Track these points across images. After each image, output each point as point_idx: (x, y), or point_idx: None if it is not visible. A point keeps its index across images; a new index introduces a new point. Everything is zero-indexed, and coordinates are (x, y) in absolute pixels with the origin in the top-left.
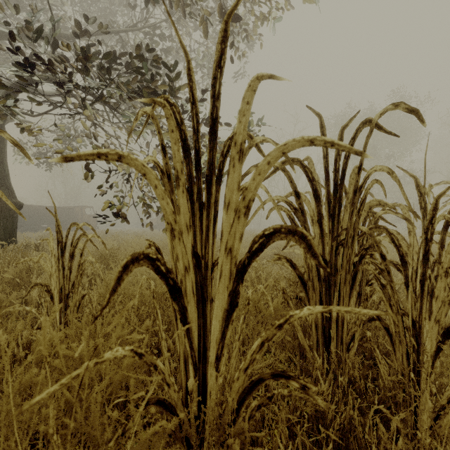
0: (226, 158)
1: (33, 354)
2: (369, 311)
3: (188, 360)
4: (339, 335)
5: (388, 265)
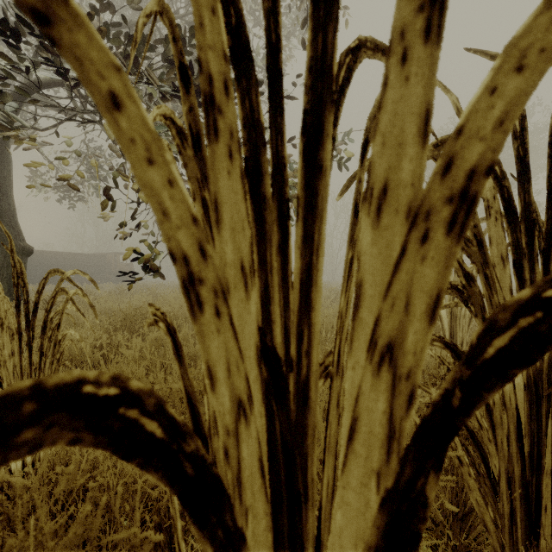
0: (342, 97)
1: None
2: None
3: None
4: None
5: None
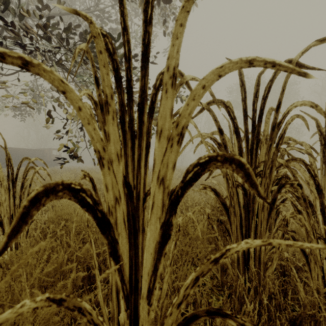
0: (158, 91)
1: None
2: (313, 244)
3: (119, 291)
4: (257, 254)
5: (304, 193)
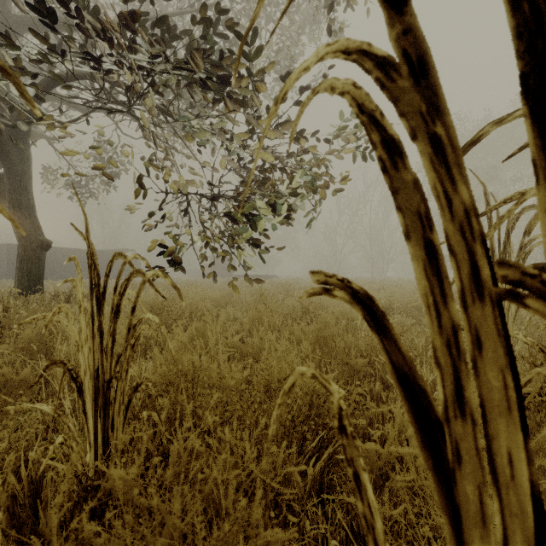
0: None
1: (46, 493)
2: None
3: None
4: None
5: None
